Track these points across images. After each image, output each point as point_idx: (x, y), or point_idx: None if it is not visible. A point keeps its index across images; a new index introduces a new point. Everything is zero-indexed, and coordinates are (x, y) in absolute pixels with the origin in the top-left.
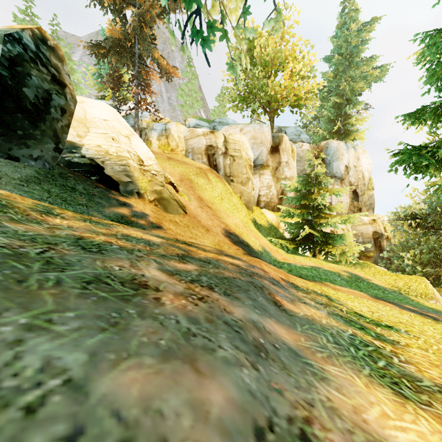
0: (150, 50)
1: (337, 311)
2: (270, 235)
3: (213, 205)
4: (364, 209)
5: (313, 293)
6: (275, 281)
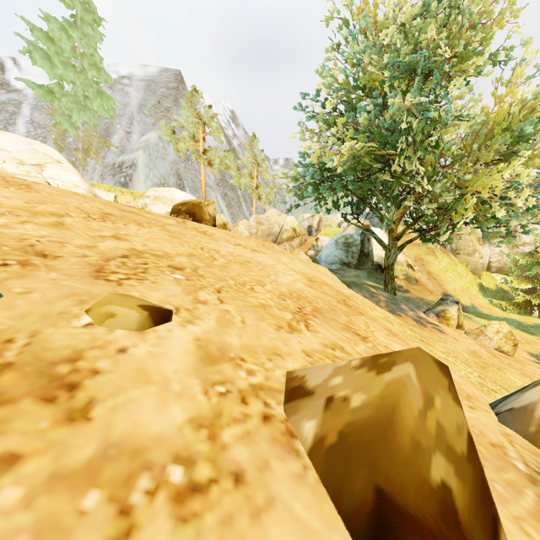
0: None
1: None
2: (495, 297)
3: (437, 276)
4: None
5: None
6: None
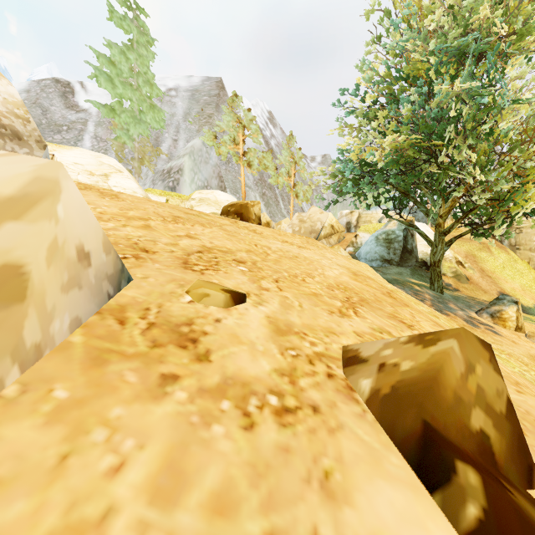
0: None
1: None
2: None
3: (492, 274)
4: None
5: None
6: None
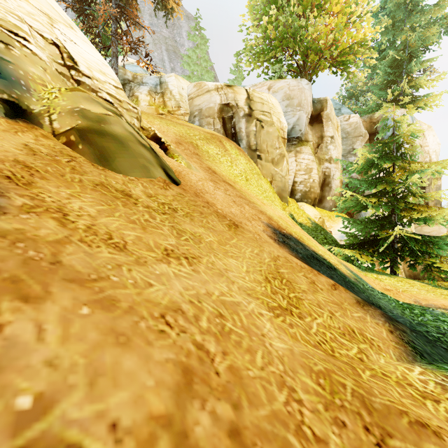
0: None
1: None
2: (317, 239)
3: (234, 184)
4: (431, 204)
5: None
6: None
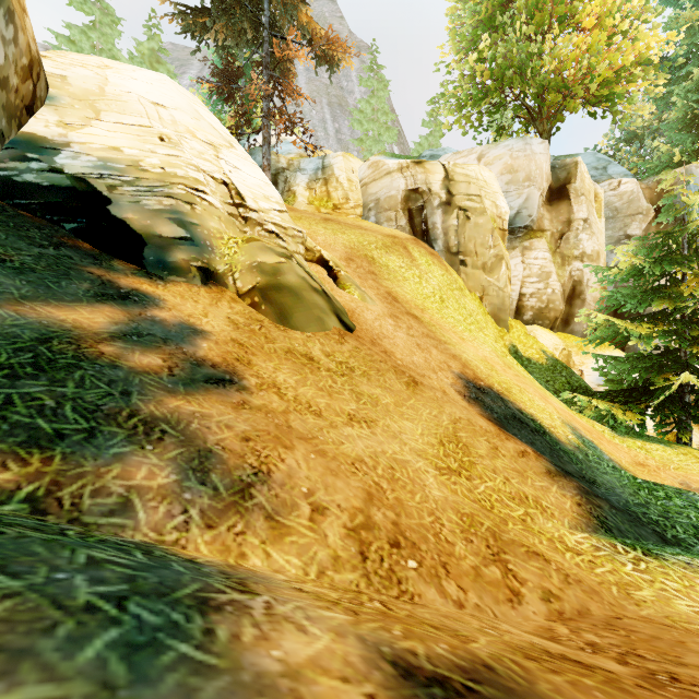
0: (293, 13)
1: None
2: (555, 384)
3: (422, 313)
4: None
5: None
6: None
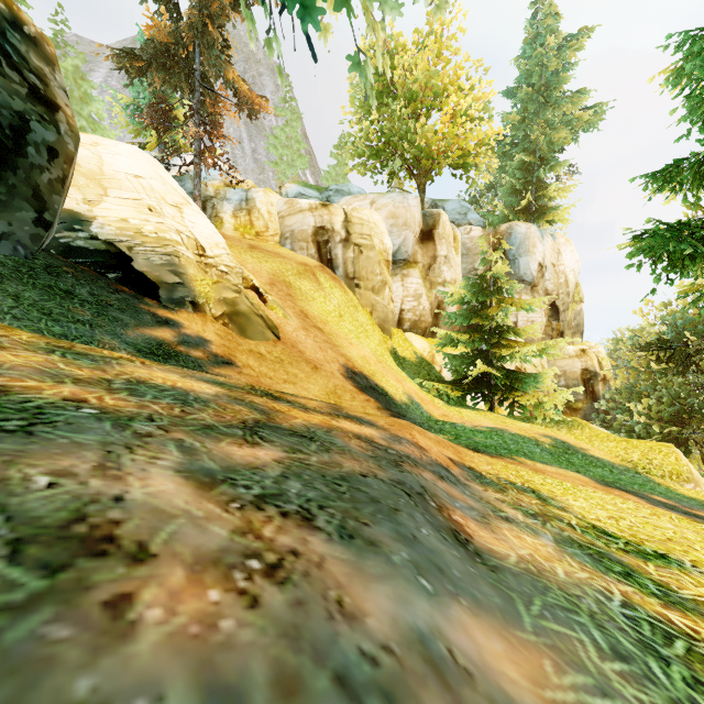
0: (220, 67)
1: (566, 529)
2: (419, 376)
3: (325, 325)
4: (569, 333)
5: (512, 489)
6: (442, 469)
